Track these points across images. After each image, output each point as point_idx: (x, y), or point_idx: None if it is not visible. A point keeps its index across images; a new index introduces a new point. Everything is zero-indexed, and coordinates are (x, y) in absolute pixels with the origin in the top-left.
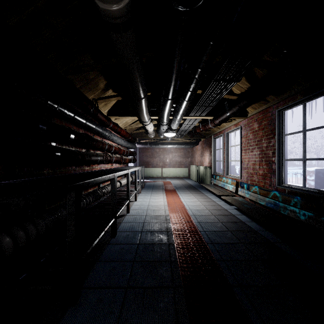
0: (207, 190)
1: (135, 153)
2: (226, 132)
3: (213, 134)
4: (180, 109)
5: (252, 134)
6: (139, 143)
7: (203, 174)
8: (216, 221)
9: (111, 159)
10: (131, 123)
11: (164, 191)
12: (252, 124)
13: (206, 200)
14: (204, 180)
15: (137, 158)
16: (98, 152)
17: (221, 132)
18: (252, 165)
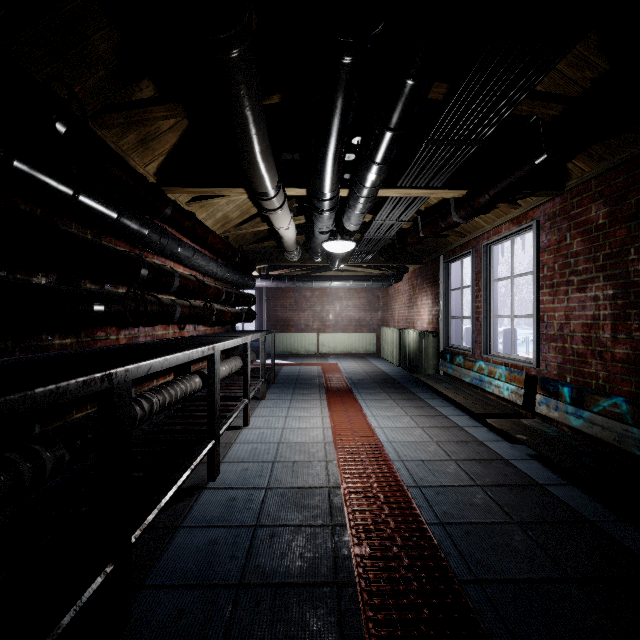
0: (430, 388)
1: (252, 299)
2: (485, 242)
3: (444, 253)
4: (381, 137)
5: (582, 238)
6: (266, 277)
7: (417, 350)
8: (502, 522)
9: (164, 312)
10: (240, 222)
11: (323, 393)
12: (584, 208)
13: (437, 424)
14: (420, 363)
15: (263, 312)
16: (124, 291)
17: (469, 244)
18: (584, 330)
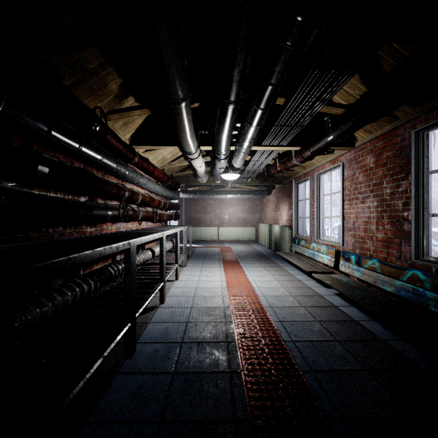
0: (286, 260)
1: (178, 206)
2: (316, 173)
3: (295, 178)
4: (249, 129)
5: (363, 174)
6: (185, 192)
7: (279, 237)
8: (311, 320)
9: (135, 215)
10: (171, 160)
11: (221, 263)
12: (364, 158)
13: (287, 279)
14: (281, 246)
15: (183, 214)
16: (114, 203)
17: (308, 174)
18: (364, 225)
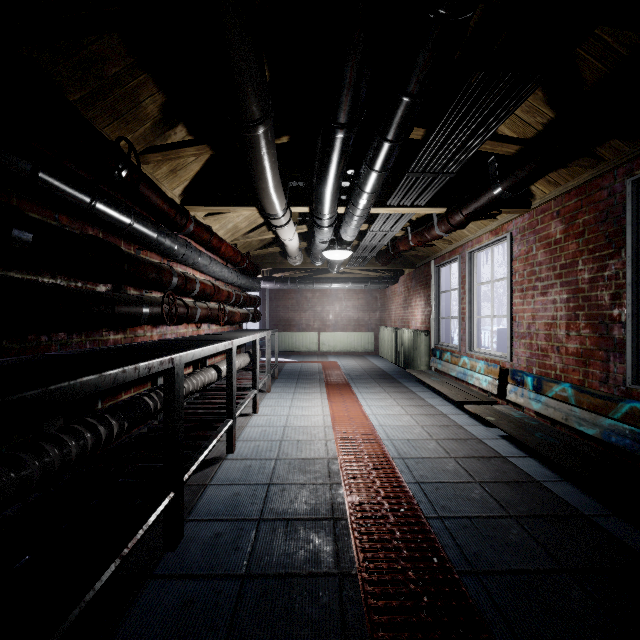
0: (422, 383)
1: (258, 300)
2: (469, 250)
3: (435, 258)
4: (368, 176)
5: (544, 250)
6: (269, 279)
7: (411, 348)
8: (466, 481)
9: (188, 313)
10: (247, 231)
11: (323, 387)
12: (546, 225)
13: (424, 412)
14: (413, 360)
15: (266, 312)
16: (156, 295)
17: (456, 251)
18: (546, 329)
